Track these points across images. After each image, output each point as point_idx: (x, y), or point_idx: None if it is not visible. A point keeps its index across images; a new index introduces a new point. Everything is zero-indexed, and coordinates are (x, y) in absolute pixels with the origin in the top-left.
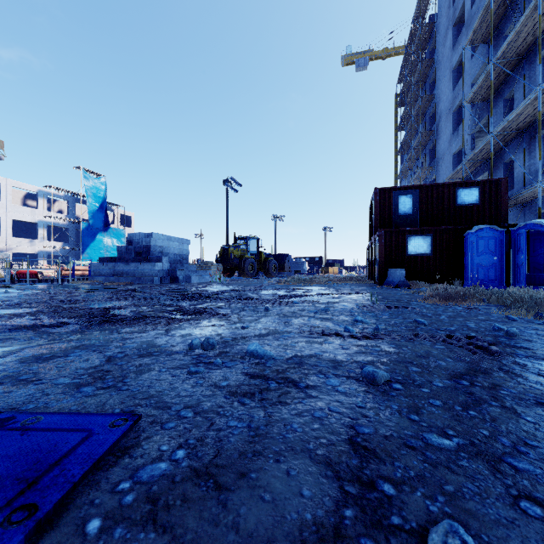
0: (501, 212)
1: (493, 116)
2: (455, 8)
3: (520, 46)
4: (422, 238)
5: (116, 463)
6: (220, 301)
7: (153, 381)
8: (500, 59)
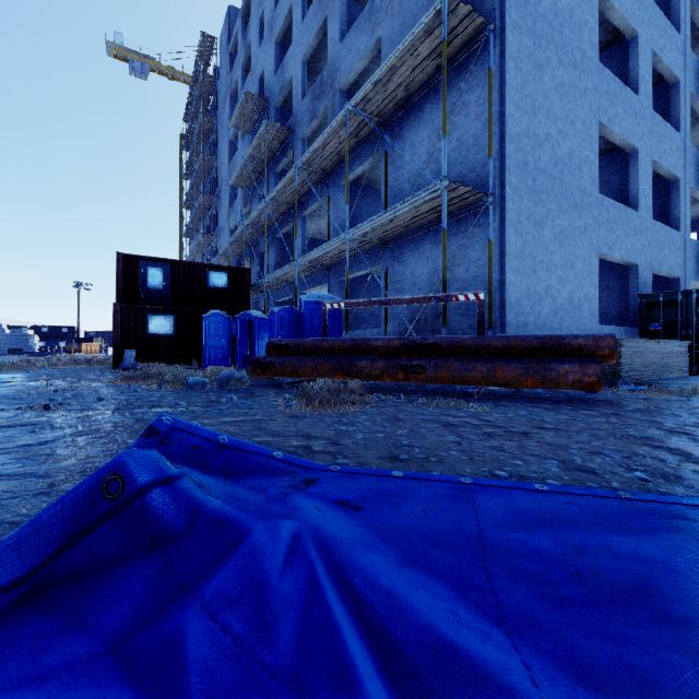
0: (246, 299)
1: (254, 205)
2: (232, 79)
3: (263, 155)
4: (164, 318)
5: None
6: None
7: None
8: (251, 159)
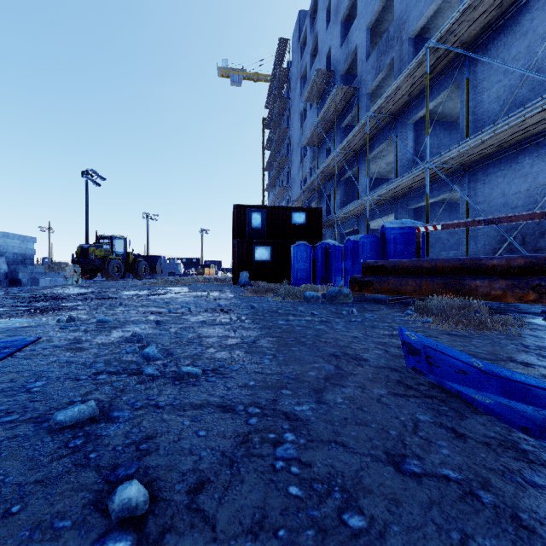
0: (319, 232)
1: (321, 158)
2: (301, 66)
3: (331, 116)
4: (264, 248)
5: (37, 345)
6: (78, 301)
7: (39, 333)
8: (321, 121)
